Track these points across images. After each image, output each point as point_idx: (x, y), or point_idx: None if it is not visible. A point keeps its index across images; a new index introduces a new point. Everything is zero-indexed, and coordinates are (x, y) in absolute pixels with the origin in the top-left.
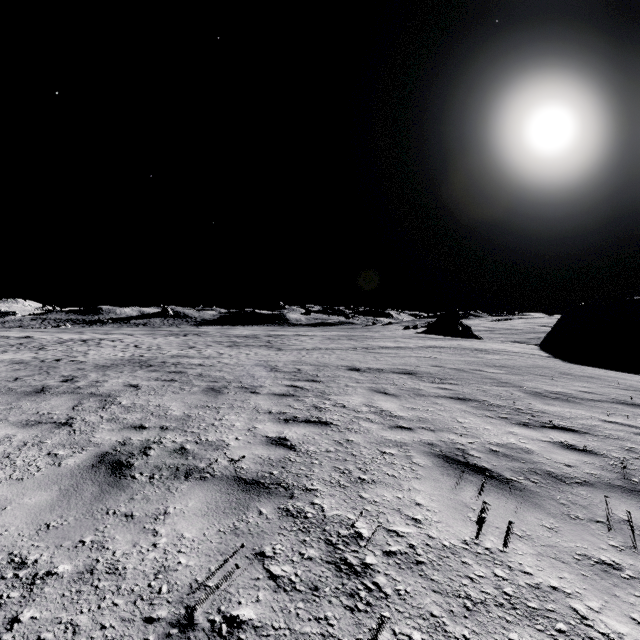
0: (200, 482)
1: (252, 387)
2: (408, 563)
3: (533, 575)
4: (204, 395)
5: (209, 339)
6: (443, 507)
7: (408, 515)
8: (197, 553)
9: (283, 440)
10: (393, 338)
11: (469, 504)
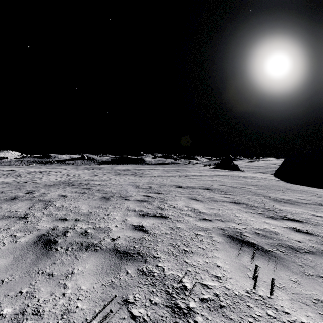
0: (94, 252)
1: (126, 196)
2: (215, 307)
3: (290, 314)
4: (100, 201)
5: (105, 171)
6: (232, 268)
7: (213, 274)
8: (88, 300)
9: (141, 227)
10: (198, 170)
11: (247, 266)
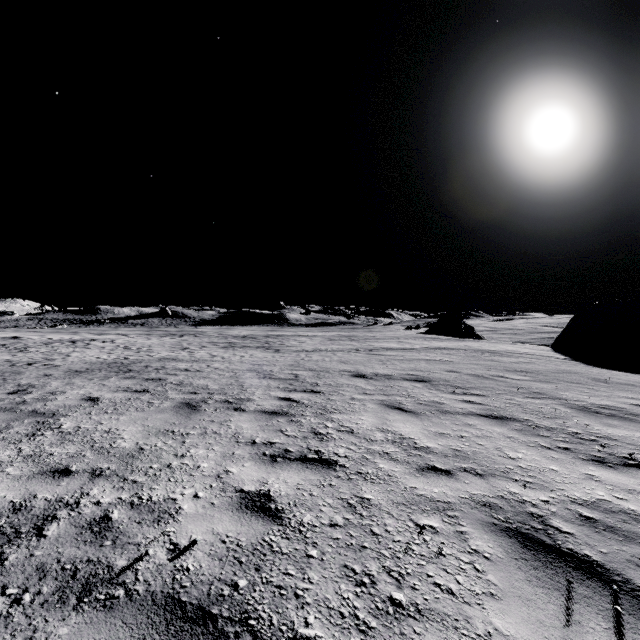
0: (99, 615)
1: (237, 401)
2: None
3: None
4: (174, 414)
5: (205, 340)
6: None
7: None
8: None
9: (265, 499)
10: (396, 339)
11: None
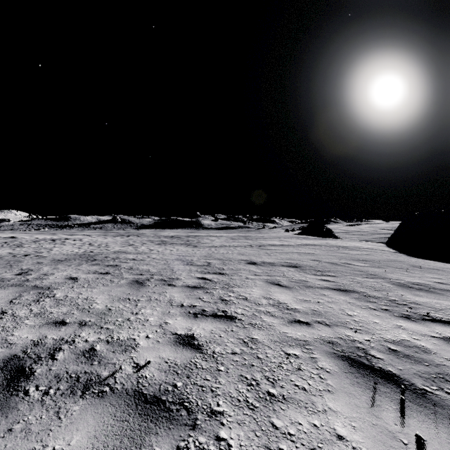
0: (96, 400)
1: (170, 279)
2: None
3: None
4: (128, 287)
5: (145, 239)
6: (369, 441)
7: None
8: None
9: (191, 338)
10: (278, 238)
11: (396, 434)
